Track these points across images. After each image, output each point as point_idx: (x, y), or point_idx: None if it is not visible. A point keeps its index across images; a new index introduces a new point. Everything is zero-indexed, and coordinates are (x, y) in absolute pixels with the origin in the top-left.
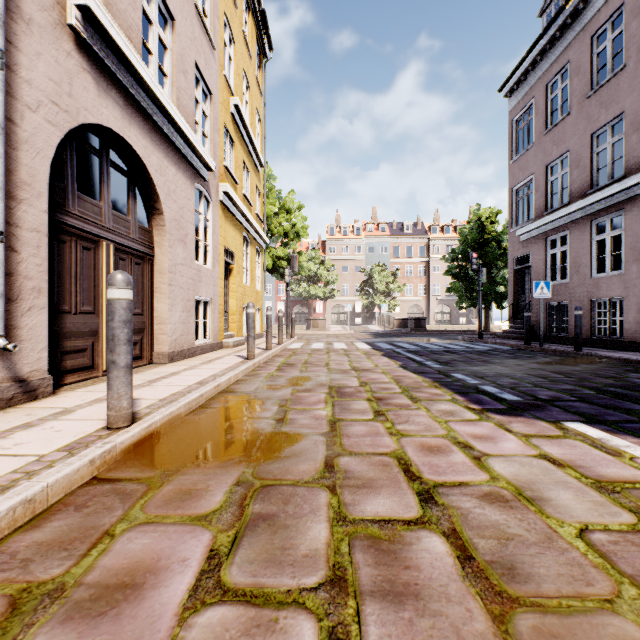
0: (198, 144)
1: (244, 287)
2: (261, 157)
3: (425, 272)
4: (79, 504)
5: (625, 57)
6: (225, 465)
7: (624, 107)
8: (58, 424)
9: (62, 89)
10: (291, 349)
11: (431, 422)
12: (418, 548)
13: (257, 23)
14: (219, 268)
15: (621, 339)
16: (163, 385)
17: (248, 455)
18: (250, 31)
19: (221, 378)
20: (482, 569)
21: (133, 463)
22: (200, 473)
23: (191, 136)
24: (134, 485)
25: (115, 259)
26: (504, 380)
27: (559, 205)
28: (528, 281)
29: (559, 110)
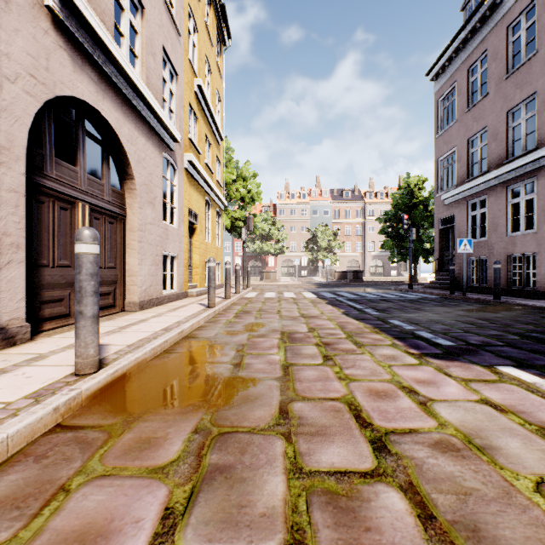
0: (165, 118)
1: (206, 244)
2: (221, 131)
3: (361, 231)
4: (39, 454)
5: (537, 44)
6: (185, 411)
7: (536, 87)
8: (30, 370)
9: (39, 63)
10: (247, 298)
11: (376, 366)
12: (377, 505)
13: (217, 15)
14: (184, 227)
15: (534, 289)
16: (132, 331)
17: (207, 400)
18: (211, 22)
19: (184, 325)
20: (445, 531)
21: (97, 409)
22: (160, 420)
23: (159, 110)
24: (96, 433)
25: (90, 218)
26: (436, 326)
27: (479, 173)
28: (451, 239)
29: (479, 91)
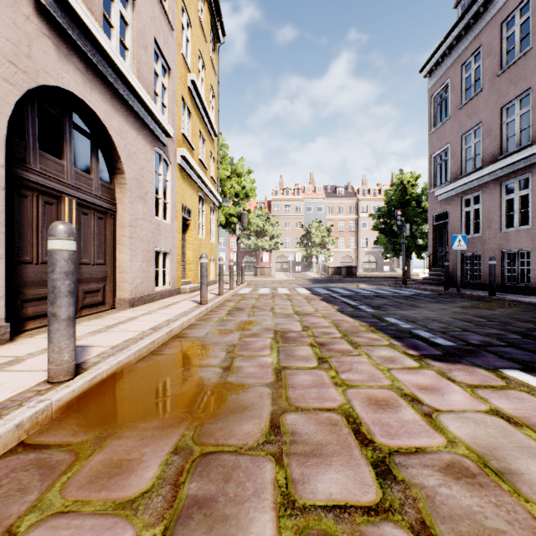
0: (157, 112)
1: (200, 240)
2: (215, 127)
3: (355, 228)
4: None
5: (532, 39)
6: (165, 425)
7: (531, 83)
8: (1, 376)
9: (20, 50)
10: (241, 294)
11: (374, 370)
12: None
13: (212, 12)
14: (177, 223)
15: (528, 285)
16: (119, 331)
17: (191, 412)
18: (205, 18)
19: (174, 323)
20: None
21: (68, 423)
22: (137, 436)
23: (150, 104)
24: (61, 454)
25: (78, 213)
26: (433, 324)
27: (473, 169)
28: (445, 235)
29: (472, 87)
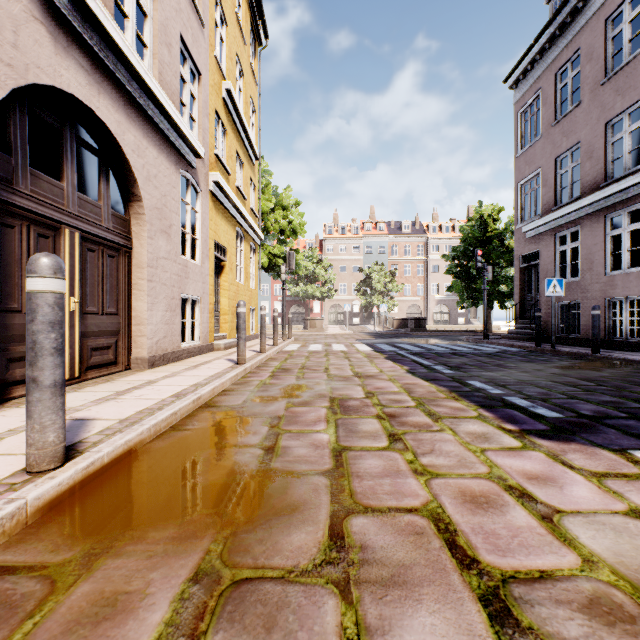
0: (183, 125)
1: (237, 285)
2: (256, 149)
3: (423, 272)
4: None
5: None
6: (184, 535)
7: None
8: None
9: (3, 37)
10: (287, 351)
11: (463, 452)
12: None
13: (252, 8)
14: (209, 264)
15: (639, 340)
16: (132, 398)
17: (220, 513)
18: (244, 15)
19: (203, 389)
20: None
21: (49, 531)
22: (142, 553)
23: (175, 115)
24: (31, 582)
25: (82, 250)
26: (530, 389)
27: (570, 199)
28: (535, 279)
29: (569, 99)
